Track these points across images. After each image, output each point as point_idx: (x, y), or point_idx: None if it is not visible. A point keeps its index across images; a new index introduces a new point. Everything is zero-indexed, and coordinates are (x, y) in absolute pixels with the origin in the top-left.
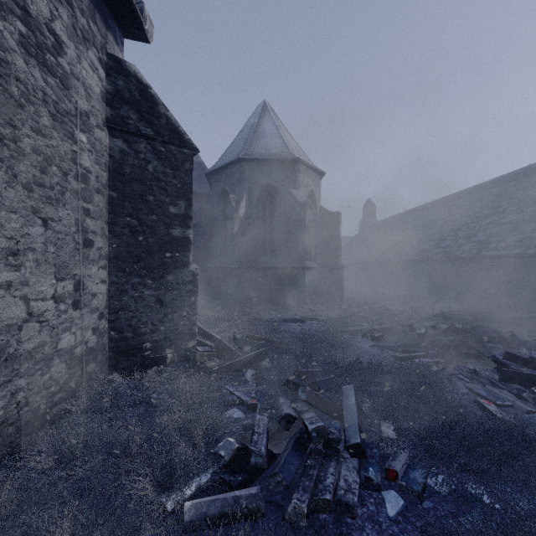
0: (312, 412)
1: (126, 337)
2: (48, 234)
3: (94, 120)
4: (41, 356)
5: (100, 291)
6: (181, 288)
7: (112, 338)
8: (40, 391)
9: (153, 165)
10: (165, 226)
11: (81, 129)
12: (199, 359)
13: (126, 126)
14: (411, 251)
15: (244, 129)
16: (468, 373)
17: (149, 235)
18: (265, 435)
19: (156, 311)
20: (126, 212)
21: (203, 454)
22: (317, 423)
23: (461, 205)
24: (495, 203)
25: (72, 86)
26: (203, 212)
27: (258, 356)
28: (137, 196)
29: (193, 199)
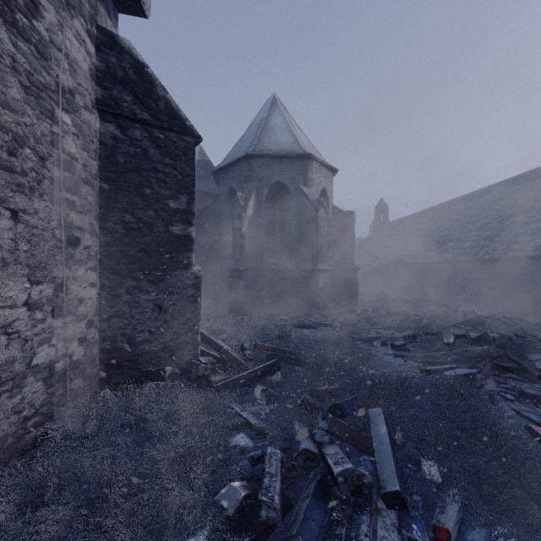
0: (336, 445)
1: (119, 347)
2: (18, 229)
3: (80, 99)
4: (9, 375)
5: (89, 296)
6: (182, 292)
7: (103, 349)
8: (8, 417)
9: (150, 154)
10: (164, 223)
11: (64, 108)
12: (202, 373)
13: (119, 109)
14: (428, 253)
15: (253, 124)
16: (511, 392)
17: (146, 233)
18: (278, 476)
19: (153, 319)
20: (120, 206)
21: (200, 503)
22: (344, 464)
23: (482, 204)
24: (519, 201)
25: (52, 57)
26: (209, 211)
27: (268, 369)
28: (132, 188)
29: (199, 199)
